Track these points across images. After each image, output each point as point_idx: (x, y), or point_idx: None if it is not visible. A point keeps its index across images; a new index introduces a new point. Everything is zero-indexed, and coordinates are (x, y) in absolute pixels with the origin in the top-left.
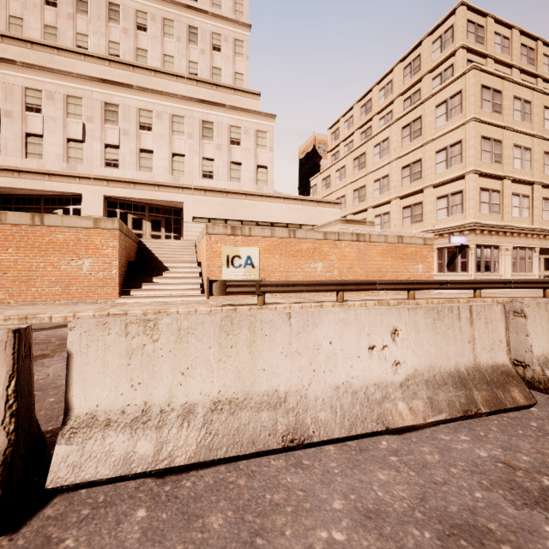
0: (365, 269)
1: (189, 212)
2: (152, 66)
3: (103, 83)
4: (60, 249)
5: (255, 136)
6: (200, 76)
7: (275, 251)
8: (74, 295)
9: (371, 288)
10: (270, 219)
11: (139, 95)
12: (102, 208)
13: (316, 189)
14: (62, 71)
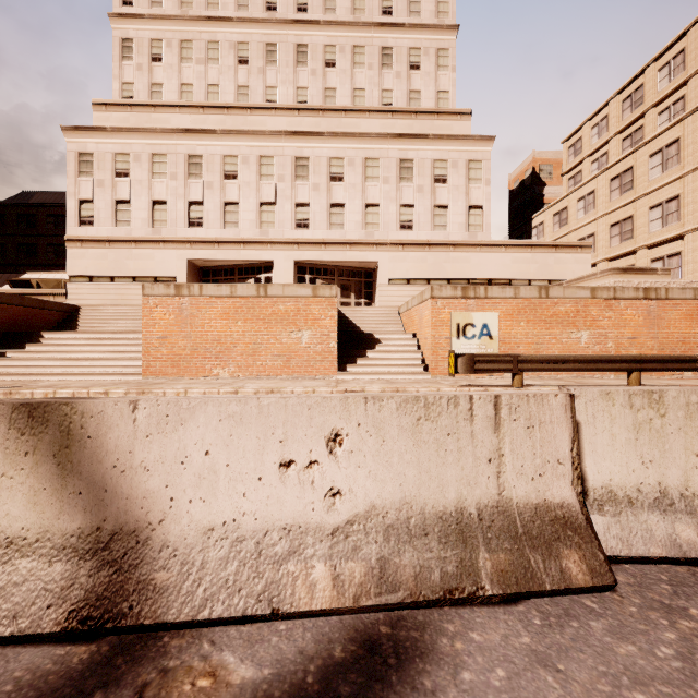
0: (659, 340)
1: (384, 273)
2: (342, 106)
3: (294, 136)
4: (281, 320)
5: (466, 169)
6: (395, 106)
7: (520, 317)
8: (294, 370)
9: (686, 368)
10: (486, 275)
11: (330, 142)
12: (293, 275)
13: (543, 229)
14: (255, 131)
